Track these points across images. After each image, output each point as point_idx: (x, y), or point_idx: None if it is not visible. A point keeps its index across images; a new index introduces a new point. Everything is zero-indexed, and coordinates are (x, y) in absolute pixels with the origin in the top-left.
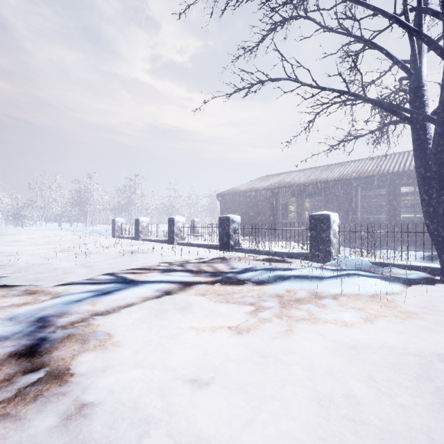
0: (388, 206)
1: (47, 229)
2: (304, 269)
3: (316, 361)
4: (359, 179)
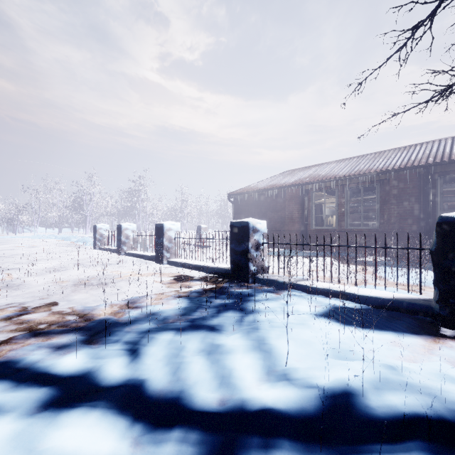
0: None
1: (35, 237)
2: None
3: None
4: (441, 165)
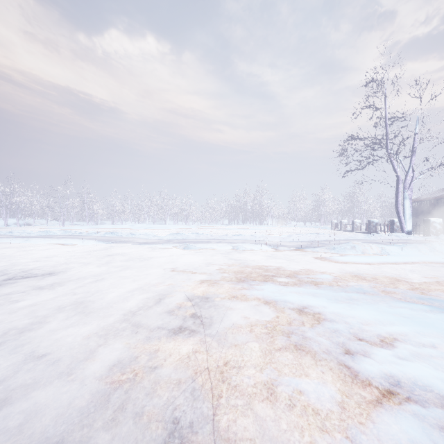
0: None
1: (299, 226)
2: None
3: None
4: None
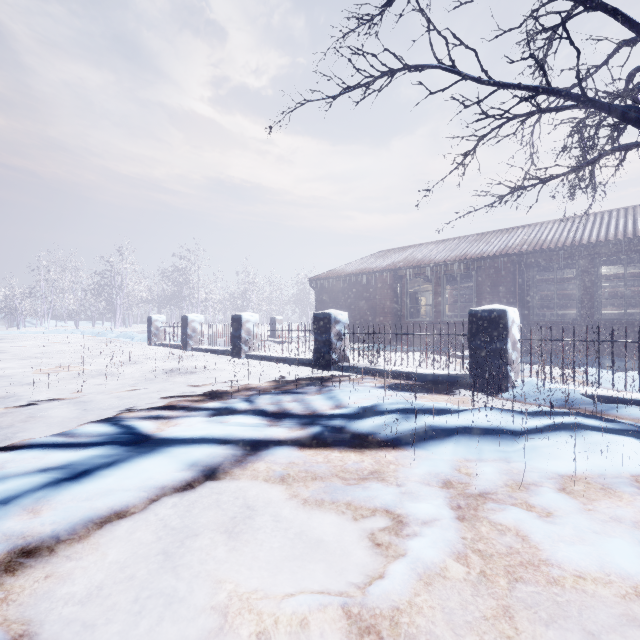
0: (581, 296)
1: (53, 332)
2: (476, 414)
3: None
4: (533, 254)
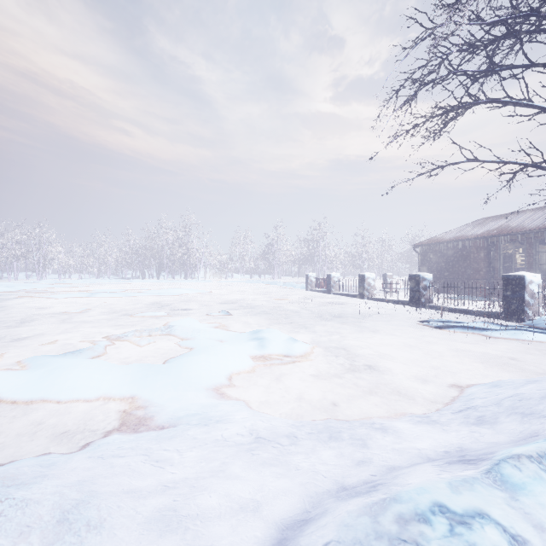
0: None
1: (247, 282)
2: (475, 321)
3: (437, 351)
4: None
